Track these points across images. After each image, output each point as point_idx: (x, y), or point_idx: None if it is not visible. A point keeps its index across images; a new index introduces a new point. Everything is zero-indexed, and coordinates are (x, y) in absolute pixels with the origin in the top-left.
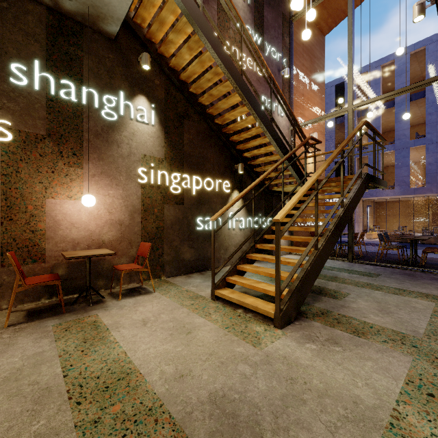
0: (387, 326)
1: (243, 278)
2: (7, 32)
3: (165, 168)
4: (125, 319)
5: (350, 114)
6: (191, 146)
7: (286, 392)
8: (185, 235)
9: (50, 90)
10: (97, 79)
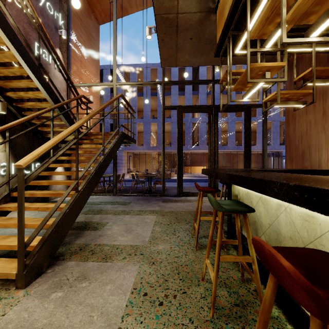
0: (128, 243)
1: None
2: None
3: None
4: None
5: (115, 88)
6: None
7: None
8: None
9: None
10: None
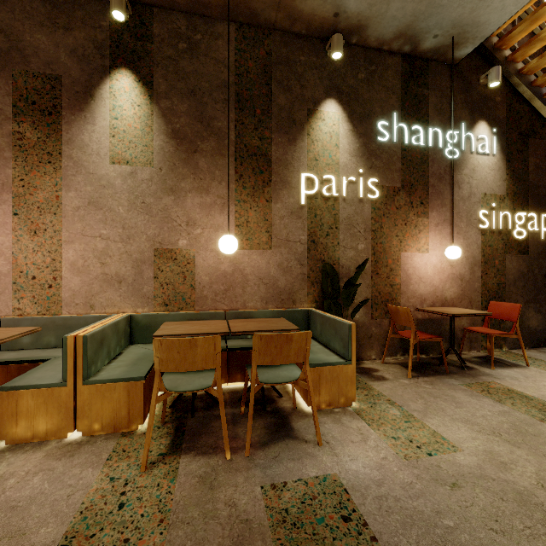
0: None
1: None
2: (374, 93)
3: (506, 207)
4: None
5: None
6: (538, 173)
7: None
8: (529, 295)
9: (404, 140)
10: (440, 116)
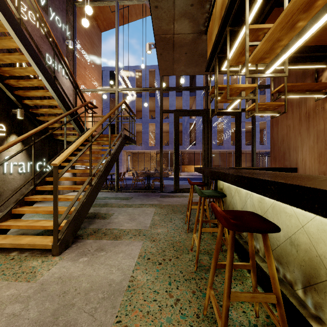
0: (133, 227)
1: (19, 220)
2: None
3: None
4: None
5: (117, 94)
6: None
7: (58, 306)
8: None
9: None
10: None
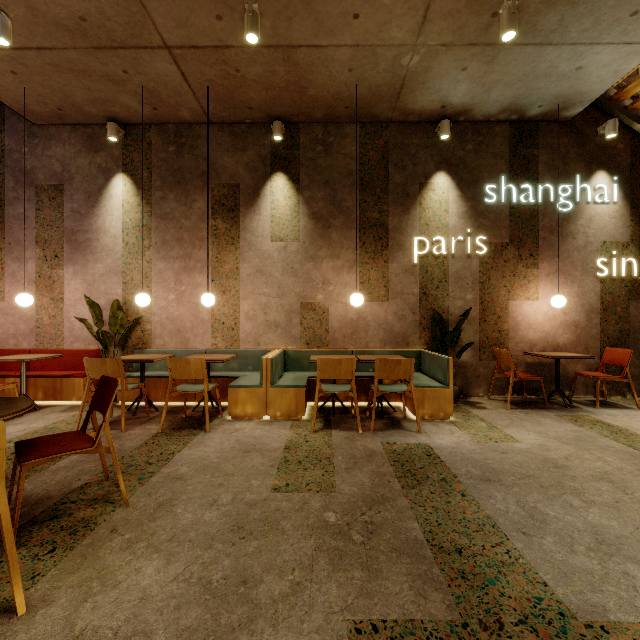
0: None
1: None
2: (482, 161)
3: (631, 254)
4: (637, 426)
5: None
6: None
7: None
8: None
9: (512, 199)
10: (551, 172)
